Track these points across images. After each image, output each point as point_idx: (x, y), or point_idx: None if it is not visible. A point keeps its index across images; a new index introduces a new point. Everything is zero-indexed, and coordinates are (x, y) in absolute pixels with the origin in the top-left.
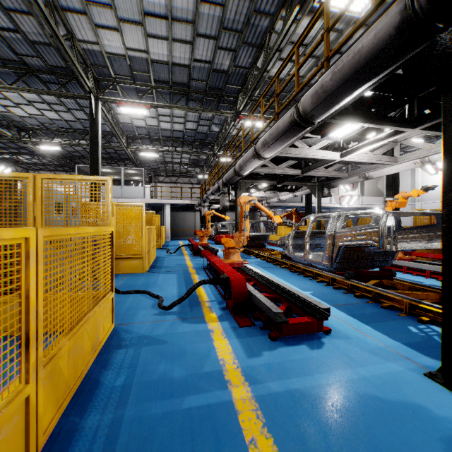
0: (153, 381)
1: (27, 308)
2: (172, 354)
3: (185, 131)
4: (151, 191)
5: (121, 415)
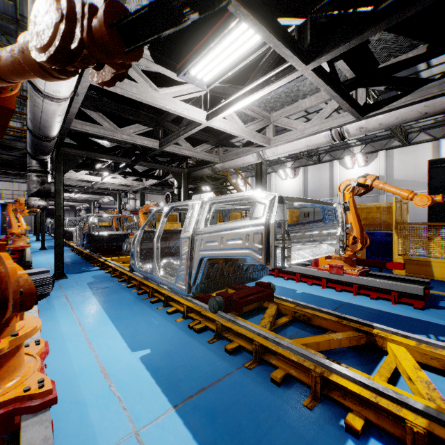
0: None
1: None
2: None
3: None
4: None
5: None
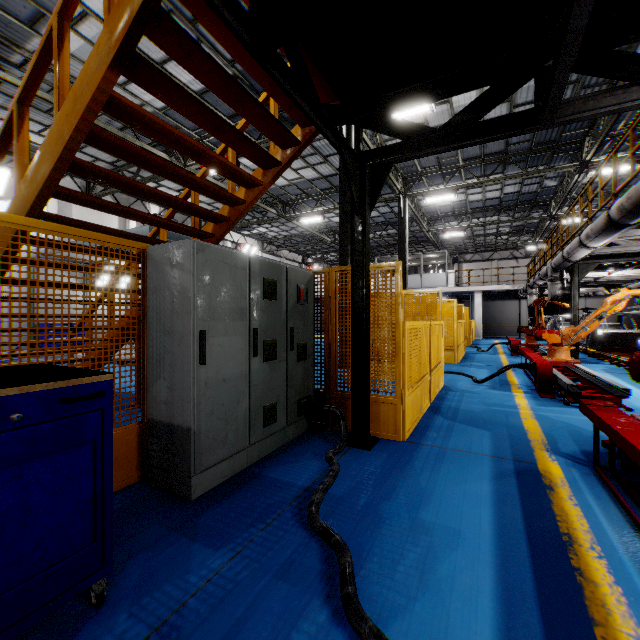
0: (473, 401)
1: (429, 349)
2: (484, 397)
3: (502, 197)
4: (455, 277)
5: (460, 404)
